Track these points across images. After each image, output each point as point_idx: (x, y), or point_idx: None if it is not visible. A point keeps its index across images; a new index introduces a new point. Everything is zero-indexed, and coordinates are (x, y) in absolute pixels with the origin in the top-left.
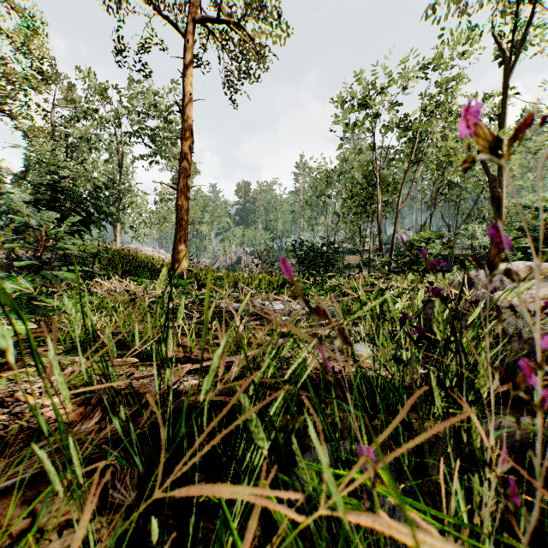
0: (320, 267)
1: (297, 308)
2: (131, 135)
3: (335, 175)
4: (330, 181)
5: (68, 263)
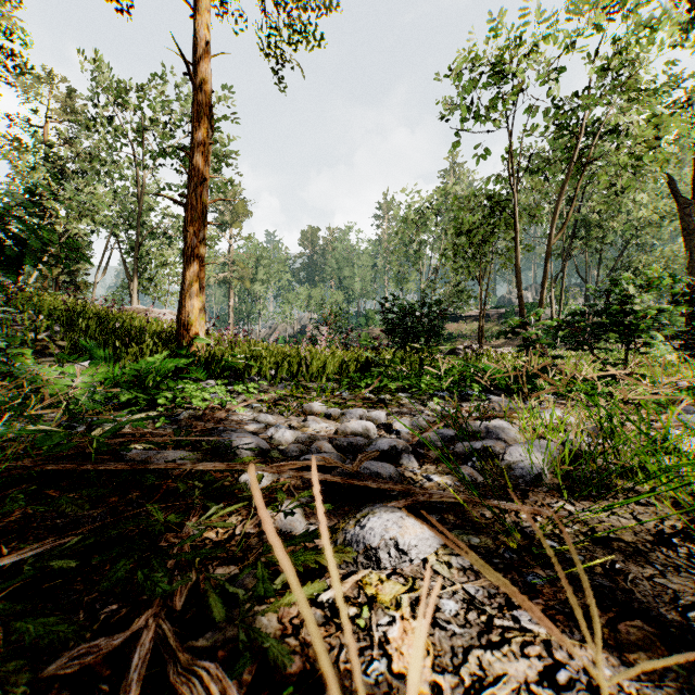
0: (419, 338)
1: (407, 432)
2: (151, 155)
3: (432, 214)
4: (425, 223)
5: (6, 330)
